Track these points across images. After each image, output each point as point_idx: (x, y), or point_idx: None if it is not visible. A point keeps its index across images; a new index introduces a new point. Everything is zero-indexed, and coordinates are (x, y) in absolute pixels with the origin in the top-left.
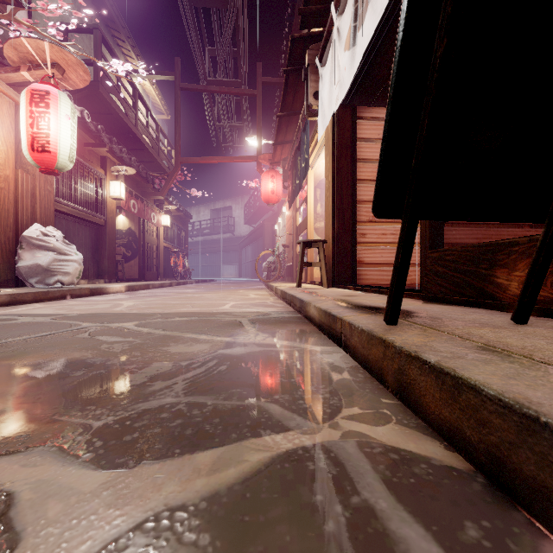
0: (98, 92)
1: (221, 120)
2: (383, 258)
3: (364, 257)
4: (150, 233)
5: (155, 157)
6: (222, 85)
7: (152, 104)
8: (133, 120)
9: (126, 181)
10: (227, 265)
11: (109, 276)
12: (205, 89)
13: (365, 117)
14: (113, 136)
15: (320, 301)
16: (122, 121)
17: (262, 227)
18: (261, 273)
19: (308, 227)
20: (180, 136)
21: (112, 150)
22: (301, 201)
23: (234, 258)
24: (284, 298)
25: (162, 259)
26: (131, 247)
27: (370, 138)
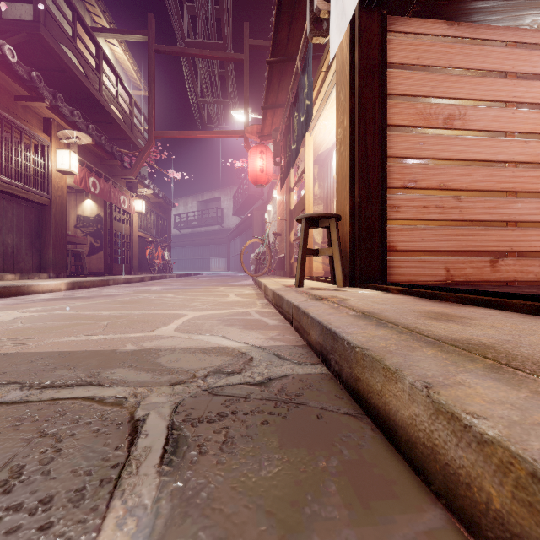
0: (40, 37)
1: (206, 98)
2: (424, 243)
3: (396, 240)
4: (120, 220)
5: (128, 133)
6: (203, 48)
7: (128, 77)
8: (96, 84)
9: (85, 155)
10: (215, 258)
11: (55, 270)
12: (183, 52)
13: (397, 31)
14: (73, 104)
15: (428, 365)
16: (79, 82)
17: (251, 217)
18: (250, 266)
19: (307, 208)
20: (153, 107)
21: (61, 112)
22: (296, 180)
23: (223, 251)
24: (279, 306)
25: (135, 250)
26: (100, 236)
27: (405, 64)
